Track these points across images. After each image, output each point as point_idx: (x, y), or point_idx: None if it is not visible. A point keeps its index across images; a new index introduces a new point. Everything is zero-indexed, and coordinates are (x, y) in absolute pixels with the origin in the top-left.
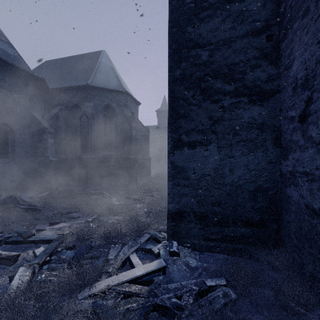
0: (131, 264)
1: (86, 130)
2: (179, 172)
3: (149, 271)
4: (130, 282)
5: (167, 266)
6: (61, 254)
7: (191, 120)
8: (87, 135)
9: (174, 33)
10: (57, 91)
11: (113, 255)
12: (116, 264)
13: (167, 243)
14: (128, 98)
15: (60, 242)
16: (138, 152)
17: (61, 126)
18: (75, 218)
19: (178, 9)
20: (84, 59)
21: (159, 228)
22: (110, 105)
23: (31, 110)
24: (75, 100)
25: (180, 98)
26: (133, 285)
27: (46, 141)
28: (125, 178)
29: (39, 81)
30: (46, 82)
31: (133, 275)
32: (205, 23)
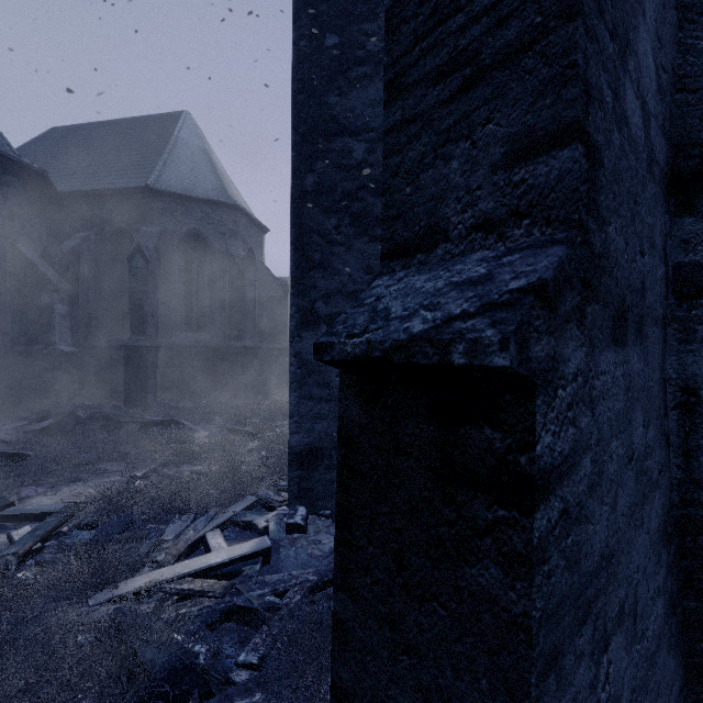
0: (206, 549)
1: (142, 287)
2: (312, 374)
3: (236, 556)
4: (197, 576)
5: (277, 550)
6: (69, 538)
7: (333, 274)
8: (144, 297)
9: (303, 104)
10: (77, 199)
11: (173, 533)
12: (176, 549)
13: (287, 511)
14: (239, 217)
15: (67, 516)
16: (264, 335)
17: (87, 276)
18: (108, 473)
19: (311, 57)
20: (141, 128)
21: (279, 485)
22: (198, 232)
23: (15, 241)
24: (120, 220)
25: (314, 231)
26: (200, 580)
27: (49, 310)
28: (231, 391)
29: (33, 176)
30: (53, 176)
31: (203, 564)
32: (360, 89)
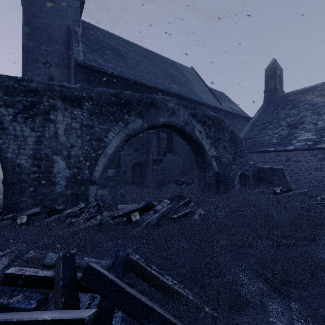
0: None
1: None
2: None
3: None
4: None
5: None
6: None
7: None
8: None
9: None
10: None
11: None
12: None
13: None
14: None
15: None
16: None
17: None
18: None
19: None
20: None
21: None
22: None
23: None
24: None
25: None
26: None
27: None
28: None
29: None
30: None
31: None
32: None
